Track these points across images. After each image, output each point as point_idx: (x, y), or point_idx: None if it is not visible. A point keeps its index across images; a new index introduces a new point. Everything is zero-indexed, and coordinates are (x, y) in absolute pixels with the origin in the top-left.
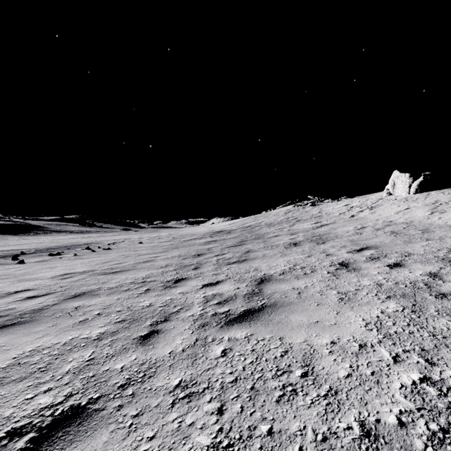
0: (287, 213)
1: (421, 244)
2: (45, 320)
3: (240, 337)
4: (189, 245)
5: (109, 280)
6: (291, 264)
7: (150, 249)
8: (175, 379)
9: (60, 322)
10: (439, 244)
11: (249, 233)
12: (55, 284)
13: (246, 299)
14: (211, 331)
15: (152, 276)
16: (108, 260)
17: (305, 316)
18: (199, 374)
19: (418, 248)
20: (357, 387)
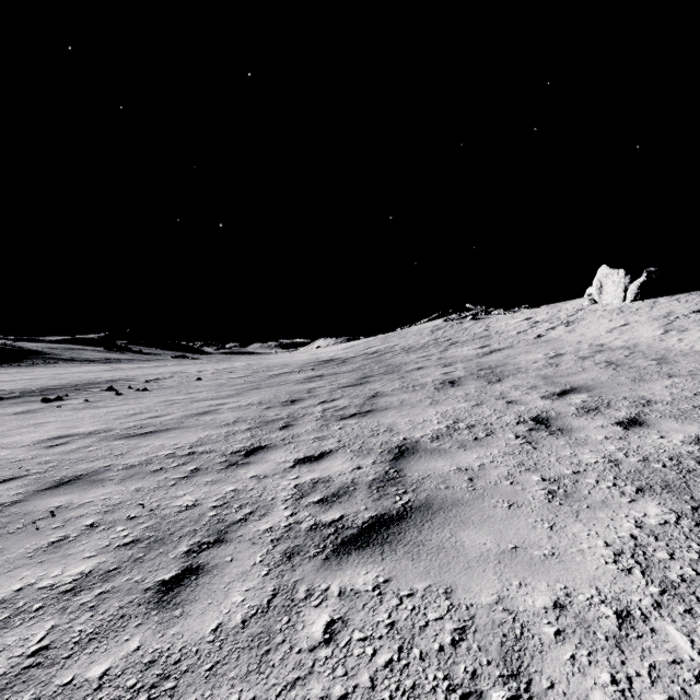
0: (434, 332)
1: (661, 383)
2: None
3: (364, 588)
4: (279, 384)
5: (131, 449)
6: (449, 420)
7: (213, 390)
8: None
9: (10, 545)
10: (693, 384)
11: (375, 364)
12: (32, 457)
13: (373, 493)
14: (304, 570)
15: (208, 442)
16: (138, 410)
17: (490, 534)
18: (270, 699)
19: (660, 391)
20: None
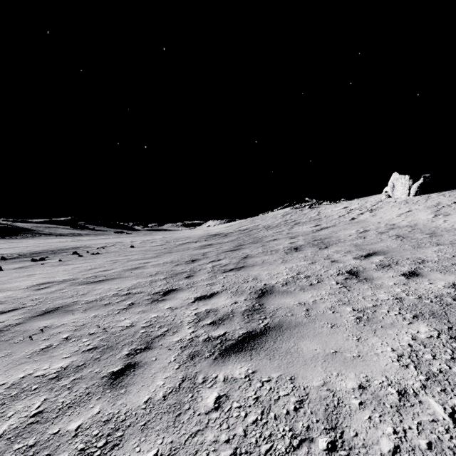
0: (284, 216)
1: (432, 249)
2: None
3: (239, 377)
4: (183, 249)
5: (90, 291)
6: (294, 272)
7: (141, 253)
8: (147, 452)
9: (16, 350)
10: (452, 250)
11: (246, 236)
12: (27, 296)
13: (245, 318)
14: (201, 366)
15: (139, 286)
16: (93, 266)
17: (319, 344)
18: (182, 443)
19: (431, 254)
20: None
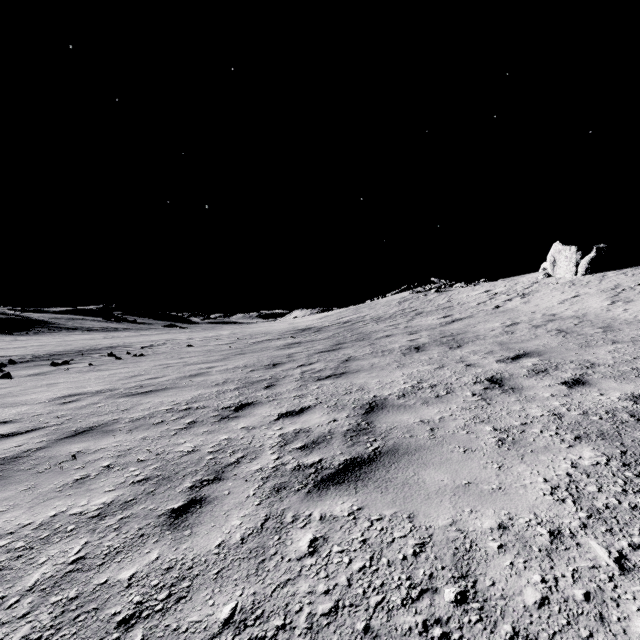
0: (402, 303)
1: (605, 348)
2: (18, 479)
3: (341, 514)
4: (261, 350)
5: (135, 405)
6: (414, 380)
7: (203, 355)
8: (223, 605)
9: (41, 482)
10: (633, 350)
11: (348, 332)
12: (49, 412)
13: (348, 440)
14: (290, 501)
15: (201, 399)
16: (137, 373)
17: (447, 473)
18: (267, 594)
19: (604, 355)
20: (565, 631)
